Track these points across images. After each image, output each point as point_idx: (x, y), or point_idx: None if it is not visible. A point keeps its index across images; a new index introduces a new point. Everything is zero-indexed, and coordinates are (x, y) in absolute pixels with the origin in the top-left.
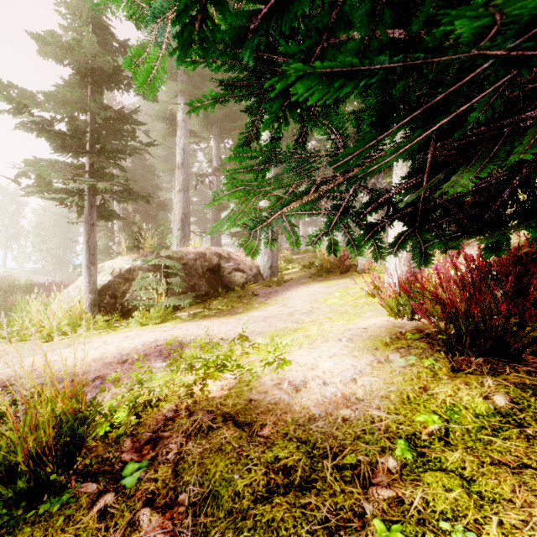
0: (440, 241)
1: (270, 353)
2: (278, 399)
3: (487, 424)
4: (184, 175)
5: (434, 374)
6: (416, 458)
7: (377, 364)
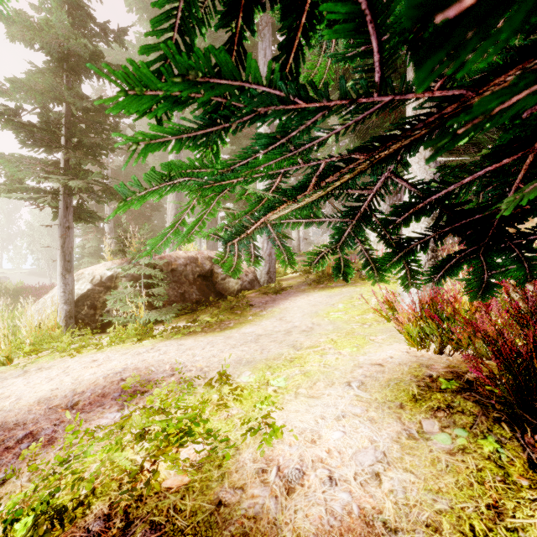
0: (521, 267)
1: (257, 404)
2: (259, 509)
3: None
4: None
5: (504, 475)
6: None
7: (408, 441)
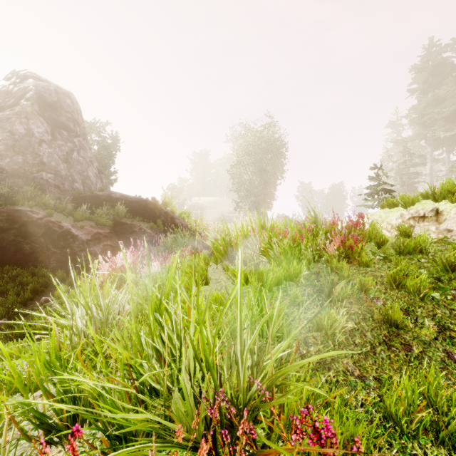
0: None
1: None
2: None
3: None
4: (430, 178)
5: None
6: None
7: None
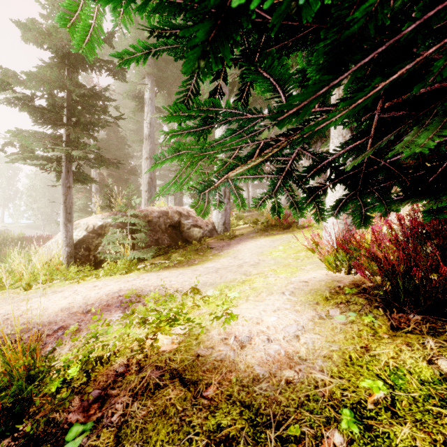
0: (381, 204)
1: (219, 306)
2: (224, 356)
3: (433, 393)
4: (150, 145)
5: (374, 333)
6: (363, 432)
7: (319, 320)
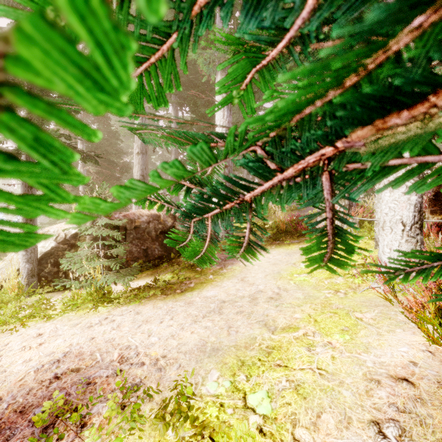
0: None
1: None
2: None
3: None
4: None
5: None
6: None
7: None
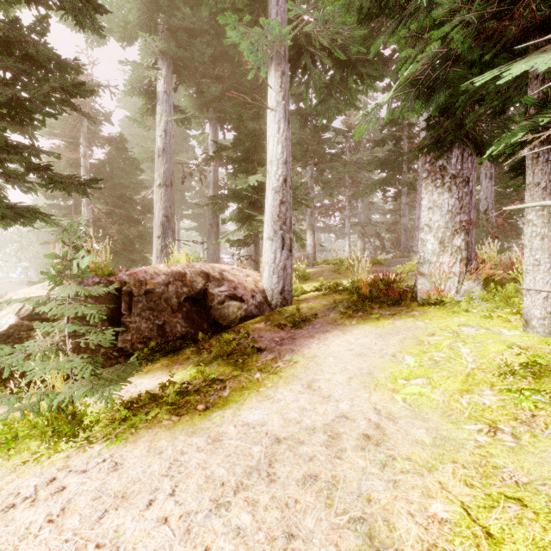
0: None
1: None
2: None
3: None
4: (165, 165)
5: None
6: None
7: None
